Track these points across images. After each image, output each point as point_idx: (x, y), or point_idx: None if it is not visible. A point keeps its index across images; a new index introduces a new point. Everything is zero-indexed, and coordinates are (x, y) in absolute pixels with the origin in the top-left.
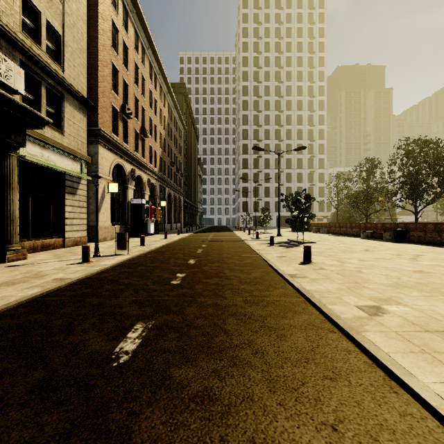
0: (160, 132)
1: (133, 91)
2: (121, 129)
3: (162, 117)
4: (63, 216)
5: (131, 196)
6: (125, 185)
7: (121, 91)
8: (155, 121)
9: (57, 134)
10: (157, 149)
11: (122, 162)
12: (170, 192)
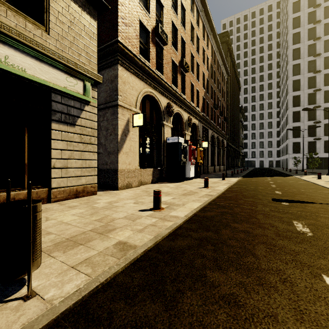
0: (203, 72)
1: (170, 17)
2: (153, 54)
3: (205, 57)
4: (49, 155)
5: (168, 135)
6: (160, 122)
7: (153, 10)
8: (197, 59)
9: (31, 28)
10: (199, 89)
11: (155, 94)
12: (213, 135)
